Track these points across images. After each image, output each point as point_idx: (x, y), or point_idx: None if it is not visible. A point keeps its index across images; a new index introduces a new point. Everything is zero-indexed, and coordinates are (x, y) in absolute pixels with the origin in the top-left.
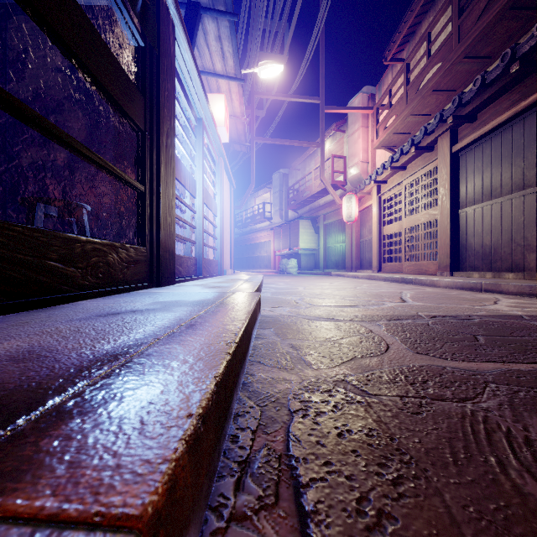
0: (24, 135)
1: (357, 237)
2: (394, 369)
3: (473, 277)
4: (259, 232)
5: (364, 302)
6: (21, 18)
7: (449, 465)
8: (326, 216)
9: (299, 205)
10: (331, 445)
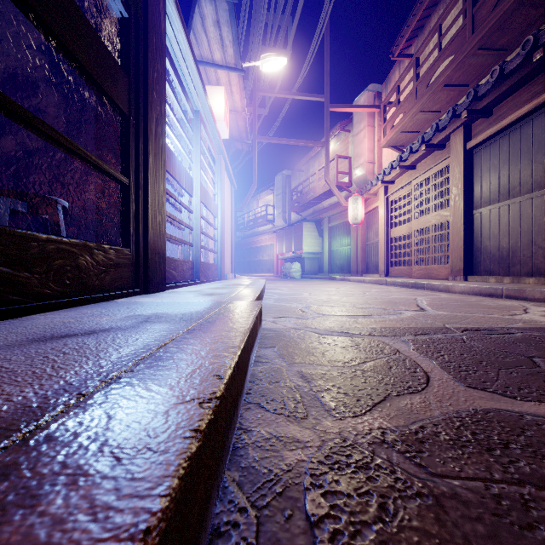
0: None
1: (363, 240)
2: (451, 418)
3: (489, 282)
4: (262, 235)
5: (379, 311)
6: None
7: None
8: (331, 219)
9: (302, 208)
10: None
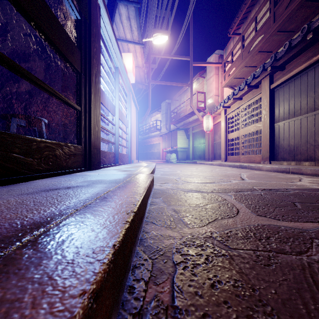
0: (6, 75)
1: (212, 141)
2: (245, 228)
3: (283, 164)
4: (153, 137)
5: (218, 180)
6: (4, 2)
7: (304, 317)
8: (193, 128)
9: (177, 122)
10: (206, 296)
